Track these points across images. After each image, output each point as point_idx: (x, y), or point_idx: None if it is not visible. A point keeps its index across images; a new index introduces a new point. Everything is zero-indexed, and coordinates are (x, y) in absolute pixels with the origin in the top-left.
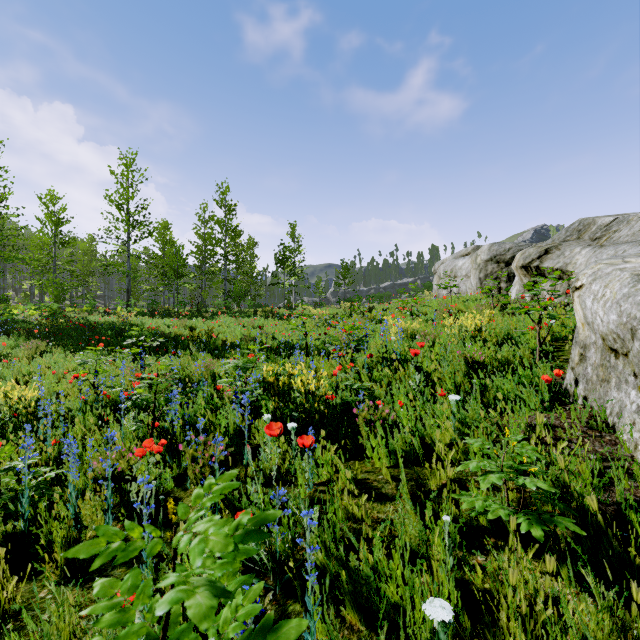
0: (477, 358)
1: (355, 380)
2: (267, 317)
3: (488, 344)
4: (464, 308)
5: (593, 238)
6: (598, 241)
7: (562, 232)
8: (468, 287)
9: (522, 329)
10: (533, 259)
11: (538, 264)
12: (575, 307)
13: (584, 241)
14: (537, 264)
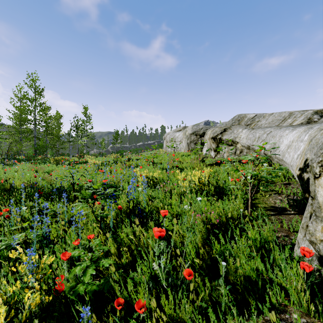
0: (213, 219)
1: (103, 236)
2: (59, 164)
3: (218, 203)
4: (182, 160)
5: (246, 124)
6: (250, 126)
7: (230, 120)
8: (181, 147)
9: (223, 178)
10: (218, 134)
11: (220, 137)
12: (322, 182)
13: (242, 125)
14: (220, 137)
